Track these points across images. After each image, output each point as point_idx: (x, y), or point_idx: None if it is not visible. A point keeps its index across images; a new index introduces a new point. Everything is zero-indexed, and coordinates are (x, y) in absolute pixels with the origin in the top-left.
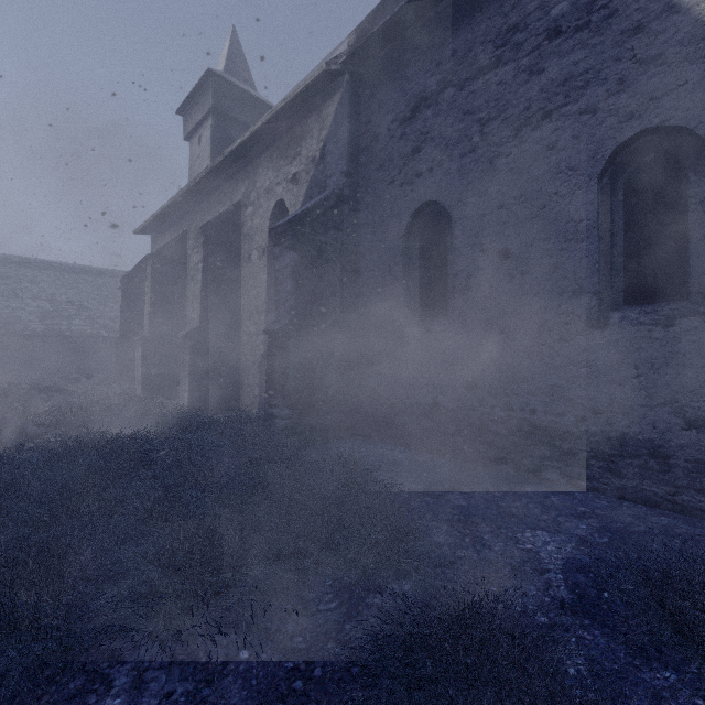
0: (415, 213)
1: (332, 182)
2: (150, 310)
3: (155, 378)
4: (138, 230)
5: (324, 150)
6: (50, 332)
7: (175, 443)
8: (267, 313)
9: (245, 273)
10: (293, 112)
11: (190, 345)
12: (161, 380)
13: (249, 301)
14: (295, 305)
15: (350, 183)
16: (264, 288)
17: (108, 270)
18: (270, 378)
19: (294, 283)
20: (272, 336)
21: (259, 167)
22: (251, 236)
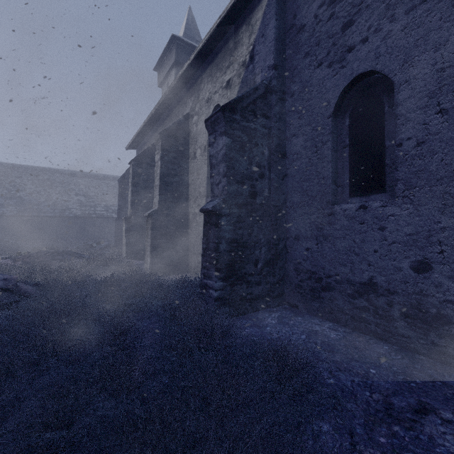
0: (345, 89)
1: (260, 77)
2: (131, 198)
3: (135, 245)
4: (127, 146)
5: (253, 52)
6: (83, 214)
7: (125, 307)
8: (207, 197)
9: (191, 167)
10: (227, 29)
11: (151, 222)
12: (138, 247)
13: (194, 188)
14: (227, 185)
15: (277, 75)
16: (205, 177)
17: (118, 176)
18: (205, 252)
19: (226, 165)
20: (207, 214)
21: (201, 84)
22: (196, 138)
